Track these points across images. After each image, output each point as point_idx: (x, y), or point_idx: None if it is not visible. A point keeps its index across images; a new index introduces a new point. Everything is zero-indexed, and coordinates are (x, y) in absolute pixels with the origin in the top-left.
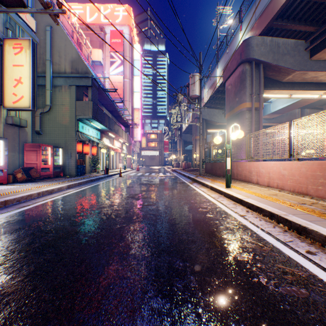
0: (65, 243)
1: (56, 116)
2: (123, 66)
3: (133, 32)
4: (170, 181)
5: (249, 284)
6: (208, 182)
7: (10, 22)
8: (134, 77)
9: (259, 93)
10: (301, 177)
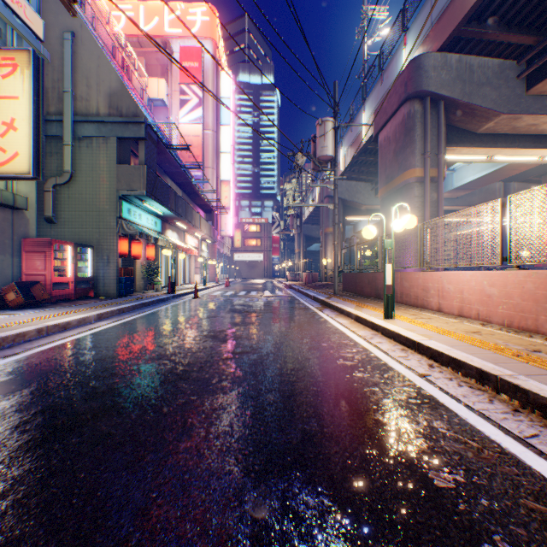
0: (64, 443)
1: (82, 192)
2: (201, 109)
3: (220, 50)
4: (284, 305)
5: None
6: (351, 307)
7: None
8: (222, 127)
9: (437, 153)
10: (526, 300)
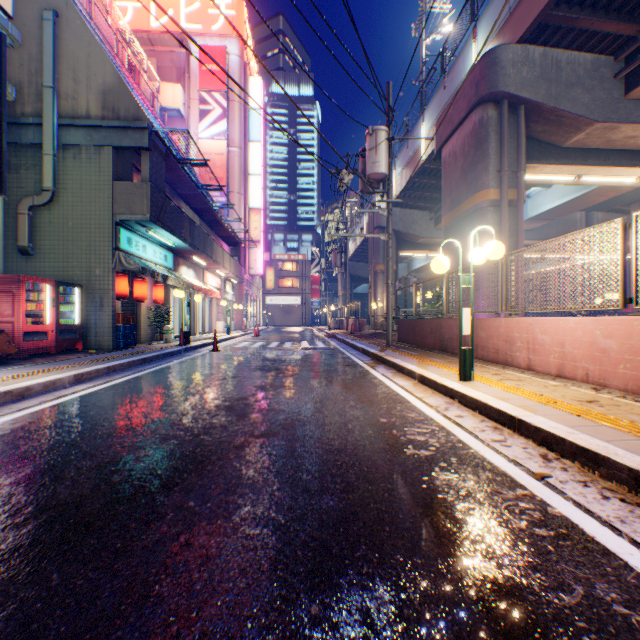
0: None
1: (67, 216)
2: (226, 122)
3: (248, 52)
4: (325, 360)
5: None
6: (412, 363)
7: None
8: (250, 144)
9: (516, 170)
10: None
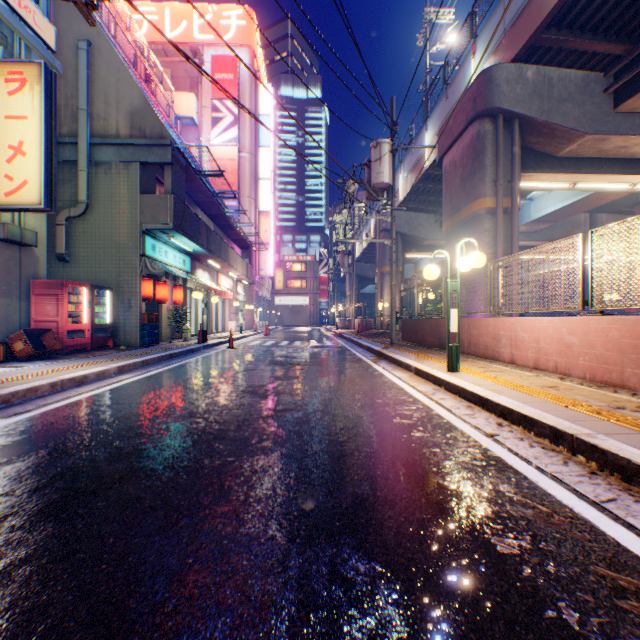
0: (89, 507)
1: (99, 225)
2: (237, 128)
3: (258, 60)
4: (333, 356)
5: (537, 630)
6: (410, 359)
7: (0, 28)
8: (260, 149)
9: (511, 180)
10: (610, 350)
